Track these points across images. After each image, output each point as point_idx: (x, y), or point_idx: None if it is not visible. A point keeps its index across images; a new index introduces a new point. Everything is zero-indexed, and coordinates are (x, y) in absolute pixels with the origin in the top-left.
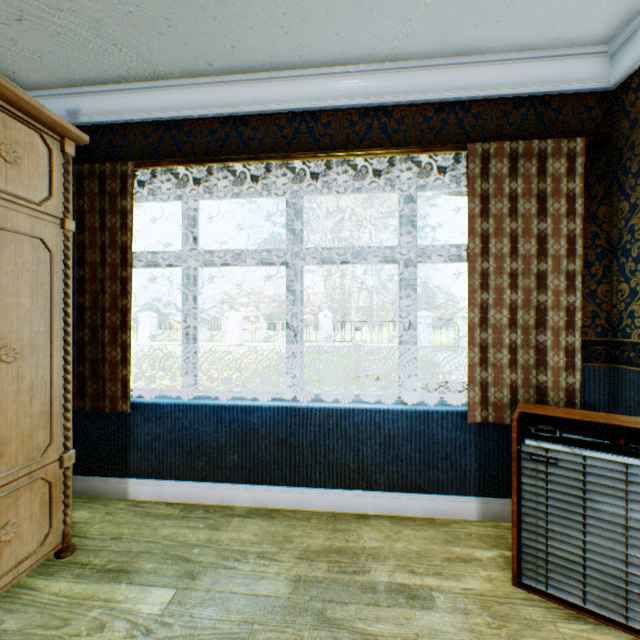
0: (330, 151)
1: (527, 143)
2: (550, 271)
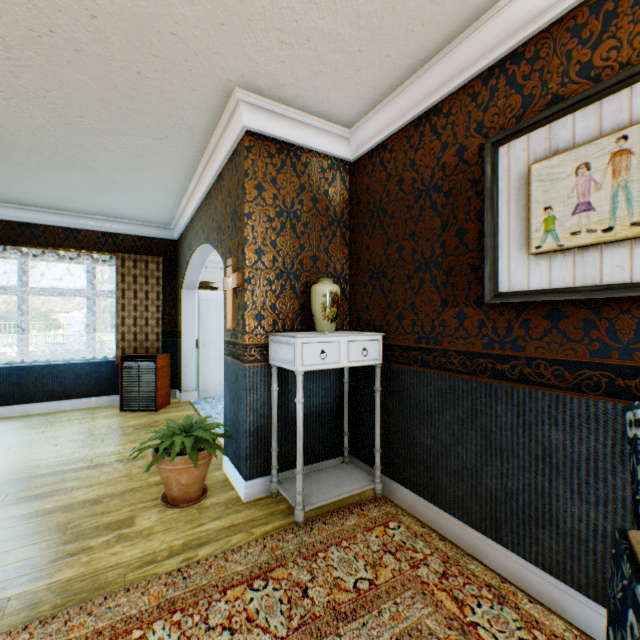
0: (45, 246)
1: (142, 256)
2: (151, 305)
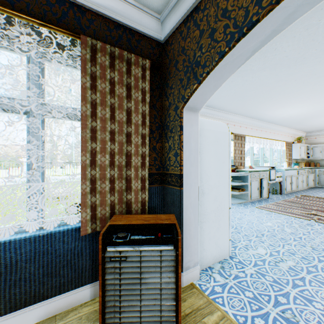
0: None
1: (121, 51)
2: (134, 132)
